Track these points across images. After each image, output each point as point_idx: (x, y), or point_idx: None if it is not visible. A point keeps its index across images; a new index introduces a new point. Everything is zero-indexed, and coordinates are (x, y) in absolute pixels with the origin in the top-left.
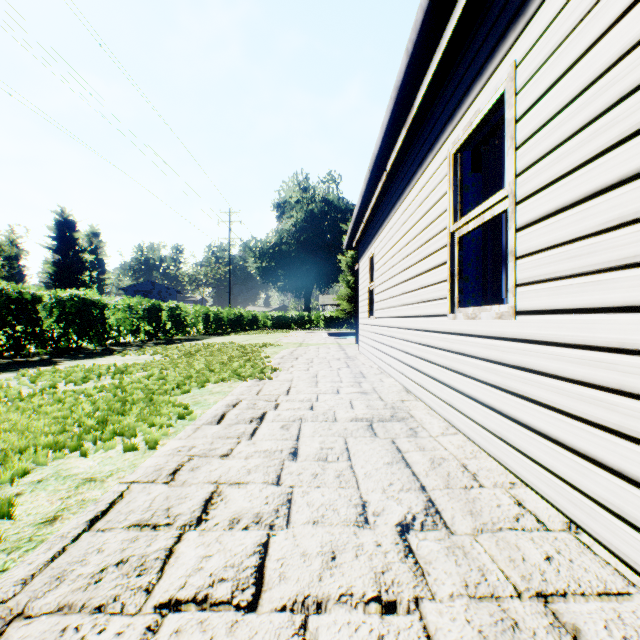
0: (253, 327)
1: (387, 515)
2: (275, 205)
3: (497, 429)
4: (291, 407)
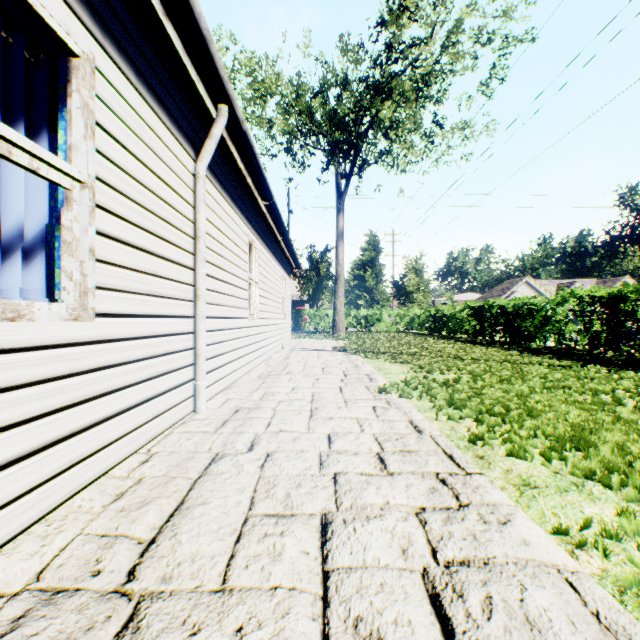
0: None
1: (252, 457)
2: None
3: (67, 460)
4: None
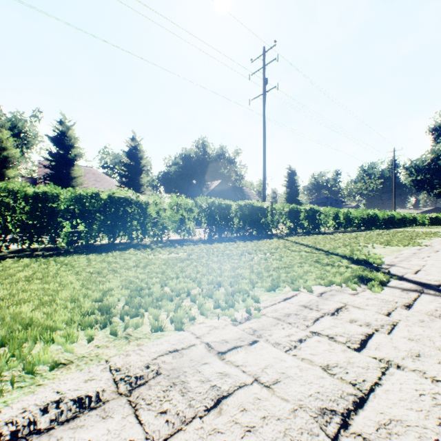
0: (412, 224)
1: None
2: (429, 130)
3: None
4: None
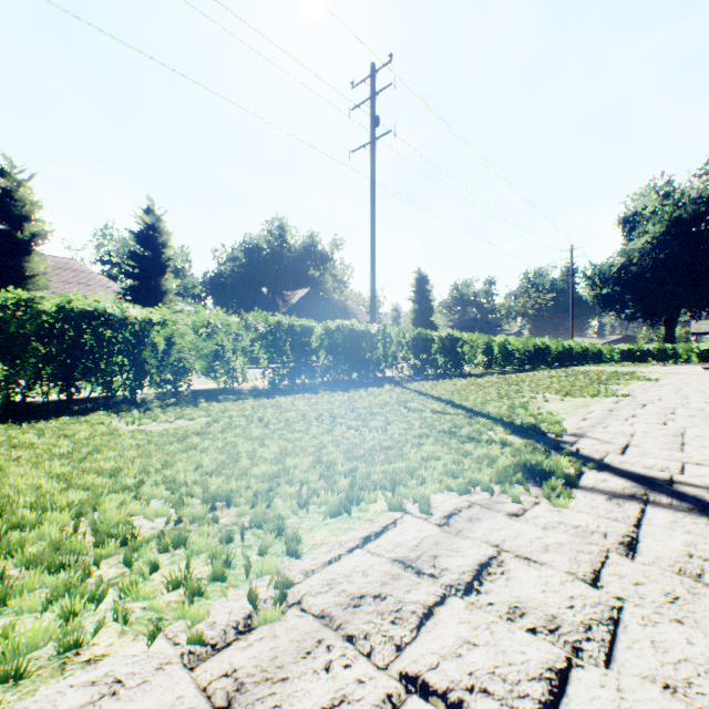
0: (596, 361)
1: None
2: (619, 221)
3: None
4: (674, 386)
